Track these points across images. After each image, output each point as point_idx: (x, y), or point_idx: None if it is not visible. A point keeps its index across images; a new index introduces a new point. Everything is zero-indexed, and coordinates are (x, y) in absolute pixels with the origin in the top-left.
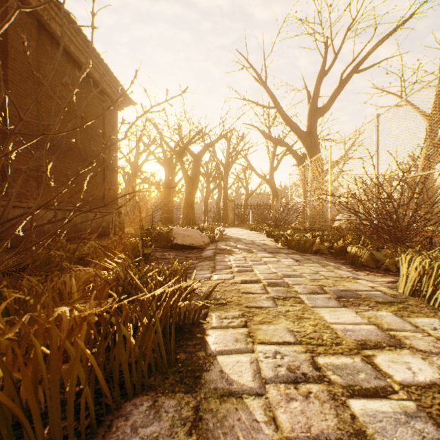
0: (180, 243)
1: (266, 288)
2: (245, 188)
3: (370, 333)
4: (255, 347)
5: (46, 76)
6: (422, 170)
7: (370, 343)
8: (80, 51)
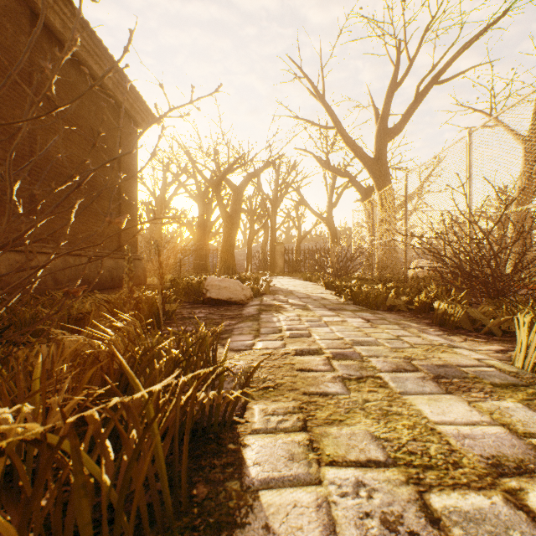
0: (215, 296)
1: (331, 362)
2: (297, 228)
3: (501, 443)
4: (322, 472)
5: (42, 82)
6: (530, 202)
7: (508, 463)
8: (88, 52)
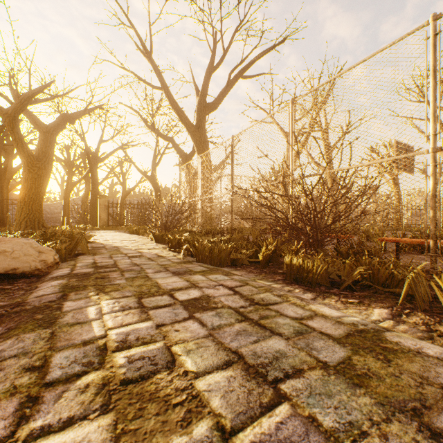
0: None
1: None
2: (122, 183)
3: None
4: None
5: None
6: (338, 166)
7: None
8: None
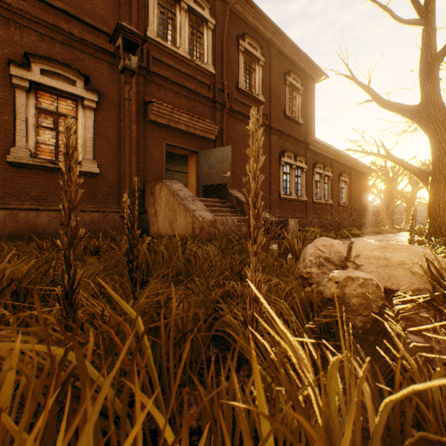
0: None
1: None
2: None
3: None
4: None
5: (354, 182)
6: None
7: None
8: (361, 169)
